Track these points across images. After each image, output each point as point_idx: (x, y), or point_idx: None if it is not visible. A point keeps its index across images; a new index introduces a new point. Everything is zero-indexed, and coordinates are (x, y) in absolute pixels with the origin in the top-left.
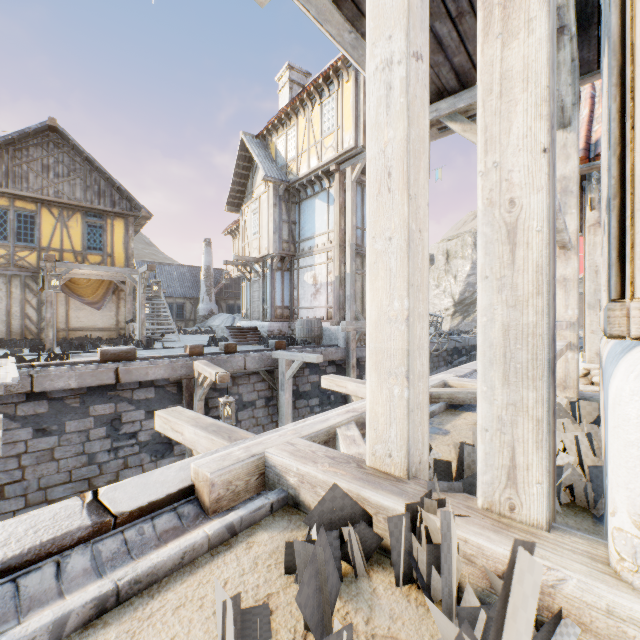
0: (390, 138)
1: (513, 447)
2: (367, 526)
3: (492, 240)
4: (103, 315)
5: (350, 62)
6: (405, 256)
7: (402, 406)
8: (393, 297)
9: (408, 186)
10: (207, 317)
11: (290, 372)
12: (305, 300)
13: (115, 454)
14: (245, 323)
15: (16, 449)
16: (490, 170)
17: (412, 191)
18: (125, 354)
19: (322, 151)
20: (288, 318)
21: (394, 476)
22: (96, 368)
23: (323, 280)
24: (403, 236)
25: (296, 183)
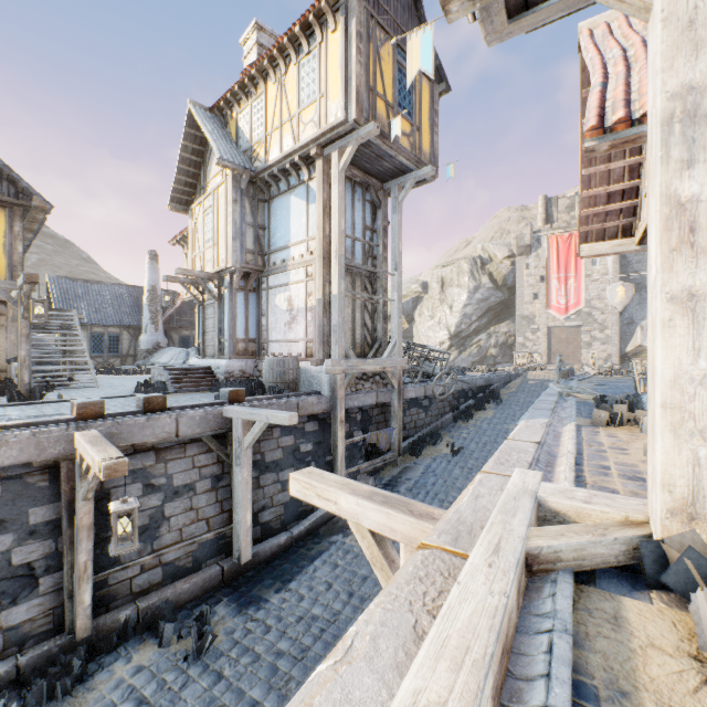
0: None
1: None
2: None
3: None
4: None
5: (338, 4)
6: None
7: None
8: None
9: None
10: (152, 352)
11: (249, 438)
12: (277, 331)
13: None
14: (196, 361)
15: None
16: None
17: None
18: None
19: (299, 128)
20: (254, 355)
21: None
22: None
23: (301, 304)
24: None
25: (264, 173)
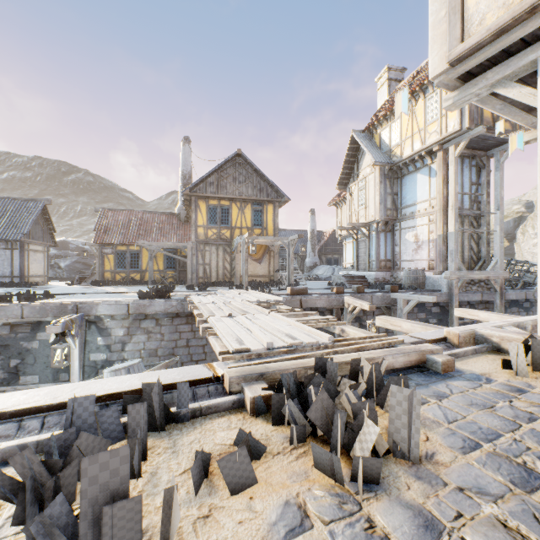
0: None
1: None
2: None
3: None
4: (261, 267)
5: None
6: None
7: None
8: None
9: None
10: (312, 268)
11: (406, 308)
12: (406, 254)
13: None
14: (352, 272)
15: None
16: None
17: None
18: (302, 291)
19: (425, 136)
20: (390, 269)
21: None
22: (291, 298)
23: (424, 238)
24: None
25: (399, 163)
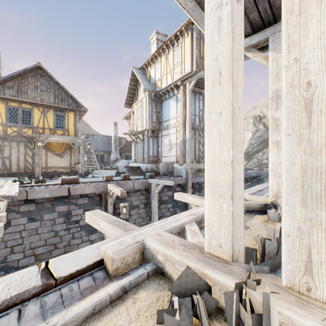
0: (220, 51)
1: (309, 248)
2: (209, 294)
3: (293, 110)
4: (64, 160)
5: (188, 27)
6: (230, 123)
7: (228, 216)
8: (222, 149)
9: (232, 79)
10: (115, 161)
11: (157, 190)
12: (165, 152)
13: (68, 231)
14: (134, 164)
15: (19, 228)
16: (292, 64)
17: (235, 83)
18: (73, 180)
19: (173, 75)
20: (156, 162)
21: (223, 259)
22: (58, 187)
23: (174, 142)
24: (229, 111)
25: (160, 92)
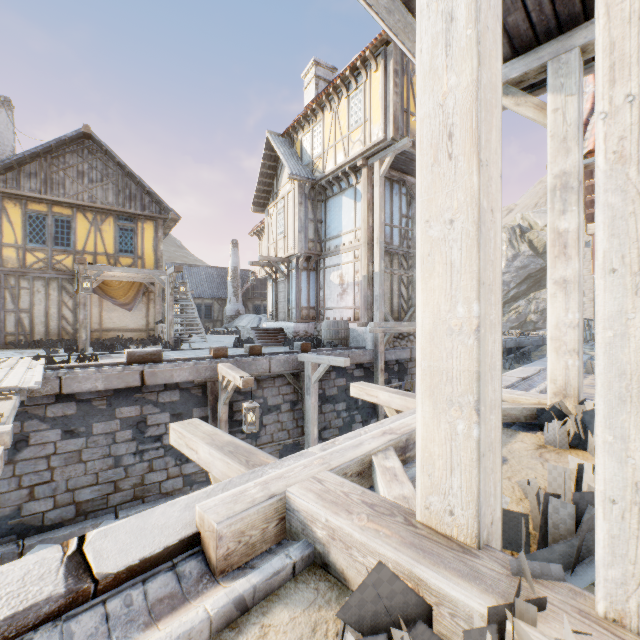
0: (451, 86)
1: None
2: (427, 628)
3: (624, 214)
4: (134, 316)
5: (379, 51)
6: (474, 244)
7: (469, 448)
8: (456, 300)
9: (478, 148)
10: (234, 318)
11: (316, 376)
12: (331, 300)
13: (140, 457)
14: (271, 324)
15: (45, 450)
16: (620, 108)
17: (483, 155)
18: (151, 356)
19: (349, 146)
20: (314, 319)
21: (458, 542)
22: (122, 370)
23: (350, 280)
24: (471, 217)
25: (322, 180)
